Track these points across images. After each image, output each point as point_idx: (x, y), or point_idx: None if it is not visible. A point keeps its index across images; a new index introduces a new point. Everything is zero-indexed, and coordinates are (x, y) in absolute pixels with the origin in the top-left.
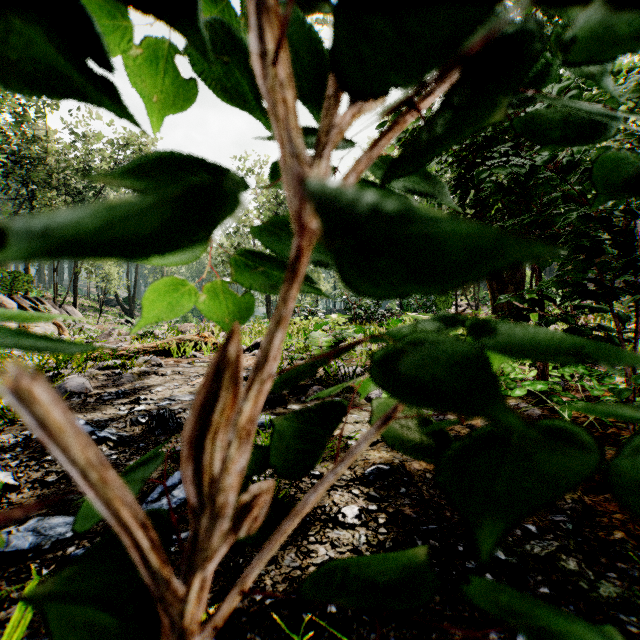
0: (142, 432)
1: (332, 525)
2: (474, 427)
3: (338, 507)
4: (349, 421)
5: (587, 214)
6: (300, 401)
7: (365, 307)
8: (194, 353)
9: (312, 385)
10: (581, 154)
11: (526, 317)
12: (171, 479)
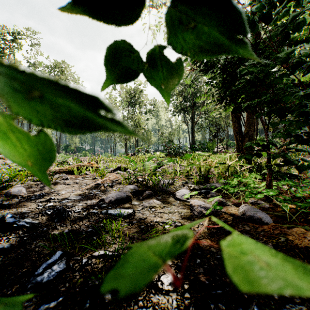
0: (47, 220)
1: (154, 291)
2: (235, 215)
3: (158, 275)
4: (165, 212)
5: (307, 93)
6: (139, 199)
7: (173, 148)
8: (86, 172)
9: (146, 190)
10: (305, 56)
11: (260, 154)
12: (54, 257)
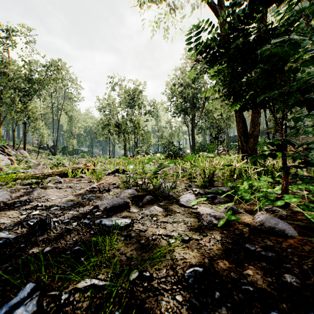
0: (27, 233)
1: None
2: (250, 226)
3: None
4: (169, 221)
5: None
6: (138, 206)
7: (173, 150)
8: (81, 175)
9: (146, 195)
10: None
11: (275, 155)
12: (21, 292)
